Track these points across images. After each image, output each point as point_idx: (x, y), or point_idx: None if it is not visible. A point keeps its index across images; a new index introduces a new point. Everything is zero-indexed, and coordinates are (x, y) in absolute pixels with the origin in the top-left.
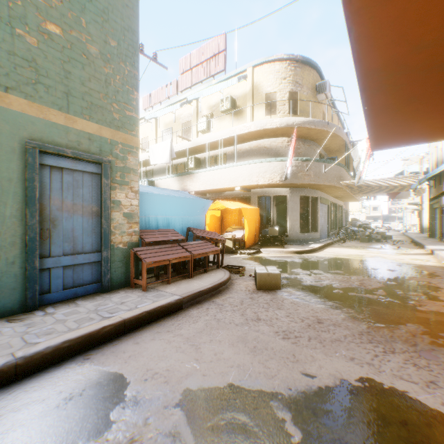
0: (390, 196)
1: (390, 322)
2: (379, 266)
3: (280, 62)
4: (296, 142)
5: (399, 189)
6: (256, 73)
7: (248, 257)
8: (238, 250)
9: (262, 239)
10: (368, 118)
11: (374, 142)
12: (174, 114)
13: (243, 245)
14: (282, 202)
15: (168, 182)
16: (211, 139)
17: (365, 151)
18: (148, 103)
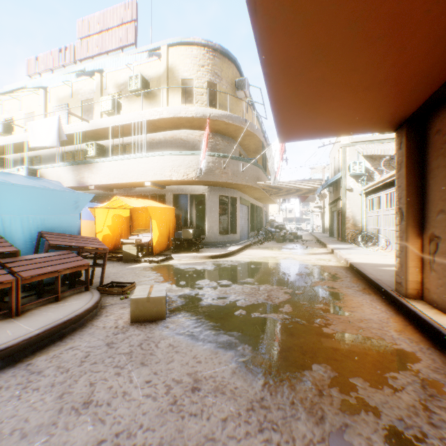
0: (301, 200)
1: (294, 365)
2: (289, 269)
3: (198, 47)
4: (215, 137)
5: (308, 193)
6: (171, 53)
7: (153, 266)
8: (145, 257)
9: (175, 243)
10: (269, 83)
11: (282, 129)
12: (71, 87)
13: (151, 251)
14: (200, 202)
15: (60, 172)
16: (116, 122)
17: (279, 151)
18: (34, 68)
